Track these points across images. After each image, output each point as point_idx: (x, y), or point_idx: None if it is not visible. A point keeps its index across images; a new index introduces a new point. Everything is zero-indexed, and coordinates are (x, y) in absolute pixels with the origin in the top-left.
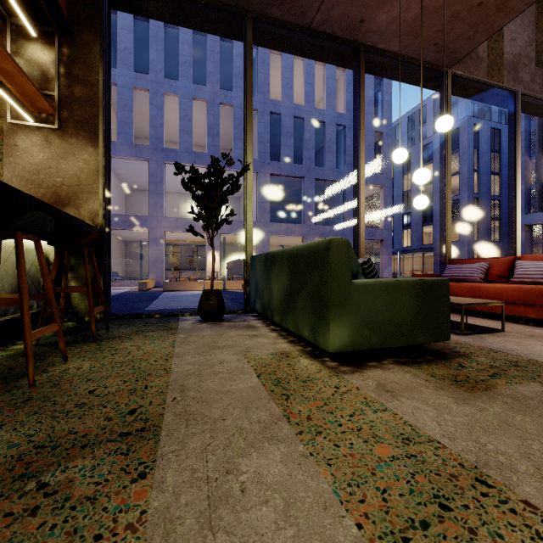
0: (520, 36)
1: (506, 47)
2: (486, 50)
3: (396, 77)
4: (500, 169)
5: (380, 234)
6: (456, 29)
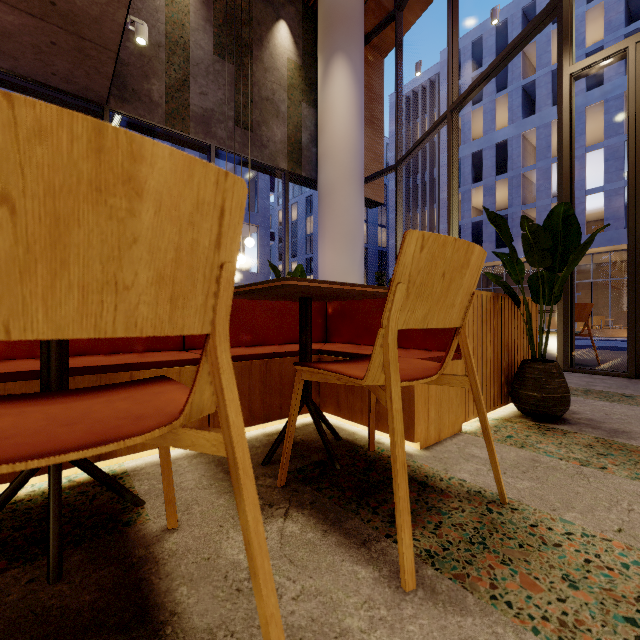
0: (214, 93)
1: (193, 100)
2: (165, 97)
3: (50, 100)
4: (386, 222)
5: (256, 279)
6: (58, 63)
